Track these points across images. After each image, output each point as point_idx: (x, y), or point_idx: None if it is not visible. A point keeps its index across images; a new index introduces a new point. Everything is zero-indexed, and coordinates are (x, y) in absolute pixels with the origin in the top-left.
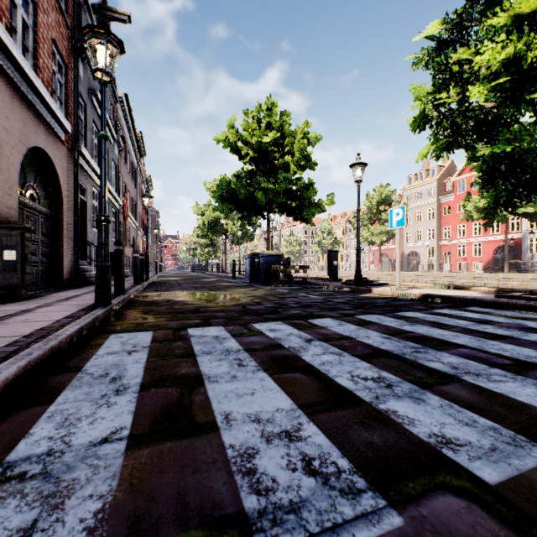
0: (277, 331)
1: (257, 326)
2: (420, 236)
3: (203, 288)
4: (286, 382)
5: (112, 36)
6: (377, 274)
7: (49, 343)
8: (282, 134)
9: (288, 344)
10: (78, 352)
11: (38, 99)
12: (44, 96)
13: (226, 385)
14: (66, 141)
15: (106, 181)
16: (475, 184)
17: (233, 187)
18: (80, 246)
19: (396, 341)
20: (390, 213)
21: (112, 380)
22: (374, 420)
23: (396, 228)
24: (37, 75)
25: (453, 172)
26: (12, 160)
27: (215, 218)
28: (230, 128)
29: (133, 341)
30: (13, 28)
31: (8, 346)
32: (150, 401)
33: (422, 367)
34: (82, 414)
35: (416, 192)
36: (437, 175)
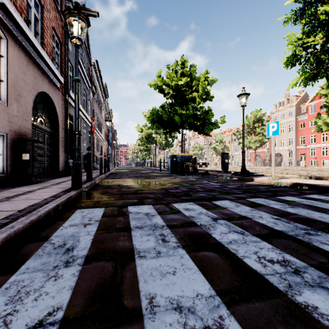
0: (190, 210)
1: (176, 206)
2: (283, 143)
3: (141, 177)
4: (202, 261)
5: (81, 15)
6: (253, 168)
7: (30, 218)
8: (191, 79)
9: (199, 222)
10: (51, 224)
11: (43, 63)
12: (46, 61)
13: (152, 261)
14: (61, 88)
15: (78, 109)
16: (323, 107)
17: (160, 114)
18: (70, 151)
19: (286, 222)
20: (267, 126)
21: (66, 251)
22: (297, 320)
23: (272, 137)
24: (43, 49)
25: (306, 100)
26: (28, 99)
27: (149, 134)
28: (158, 77)
29: (90, 215)
30: (29, 20)
31: (4, 218)
32: (89, 276)
33: (320, 250)
34: (32, 288)
35: (280, 114)
36: (295, 102)
